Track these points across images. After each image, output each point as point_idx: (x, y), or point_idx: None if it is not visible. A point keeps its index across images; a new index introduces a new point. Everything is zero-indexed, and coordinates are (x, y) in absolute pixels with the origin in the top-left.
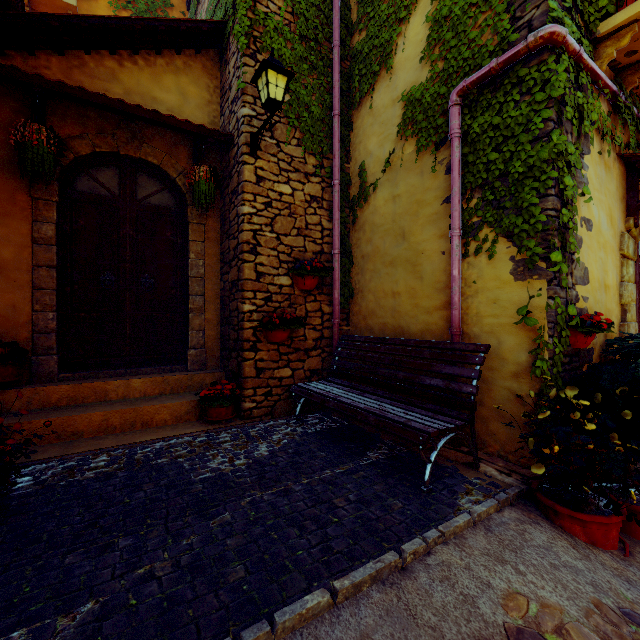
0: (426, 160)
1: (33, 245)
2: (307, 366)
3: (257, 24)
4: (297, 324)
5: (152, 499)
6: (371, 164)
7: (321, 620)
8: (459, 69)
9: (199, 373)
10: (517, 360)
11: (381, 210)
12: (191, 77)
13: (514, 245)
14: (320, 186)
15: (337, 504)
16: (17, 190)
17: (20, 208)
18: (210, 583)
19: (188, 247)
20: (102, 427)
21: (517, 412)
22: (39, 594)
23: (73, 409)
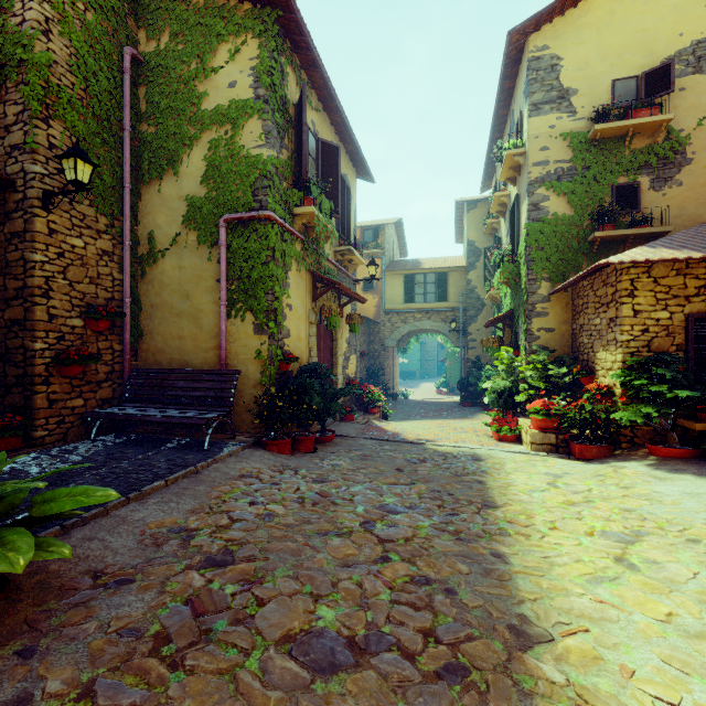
0: (205, 250)
1: None
2: (99, 396)
3: (51, 94)
4: (93, 360)
5: None
6: (160, 235)
7: (162, 490)
8: (226, 204)
9: None
10: (256, 378)
11: (169, 273)
12: None
13: (254, 316)
14: (111, 243)
15: (155, 464)
16: None
17: None
18: None
19: None
20: None
21: (256, 406)
22: None
23: None
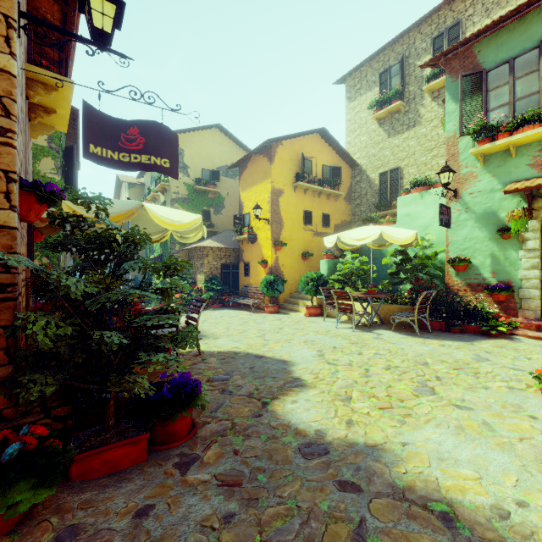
0: None
1: None
2: None
3: None
4: None
5: None
6: None
7: None
8: None
9: None
10: None
11: None
12: None
13: (49, 259)
14: None
15: None
16: None
17: None
18: None
19: None
20: None
21: None
22: None
23: None
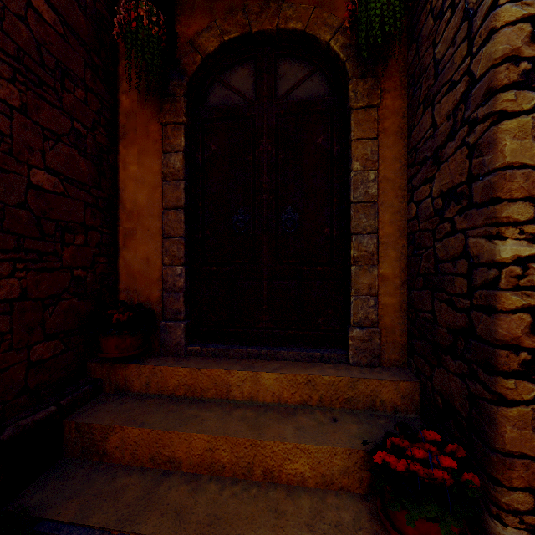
0: None
1: (163, 183)
2: None
3: None
4: None
5: None
6: None
7: None
8: None
9: (368, 377)
10: None
11: None
12: None
13: None
14: None
15: None
16: (150, 120)
17: (152, 141)
18: None
19: (349, 153)
20: (205, 460)
21: None
22: None
23: (184, 408)
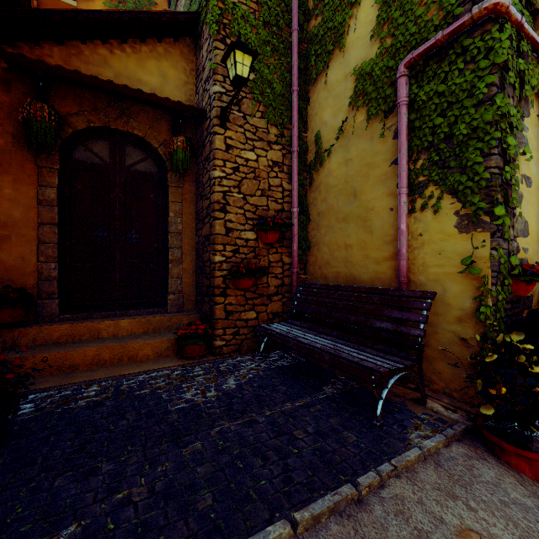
0: (375, 127)
1: (38, 206)
2: (270, 309)
3: (226, 13)
4: (261, 273)
5: (133, 427)
6: (326, 132)
7: None
8: (406, 44)
9: (177, 315)
10: (461, 306)
11: (335, 173)
12: (170, 61)
13: (458, 201)
14: (281, 153)
15: (297, 436)
16: (25, 160)
17: (28, 175)
18: (181, 510)
19: (168, 207)
20: (95, 361)
21: (461, 353)
22: (29, 515)
23: (71, 345)
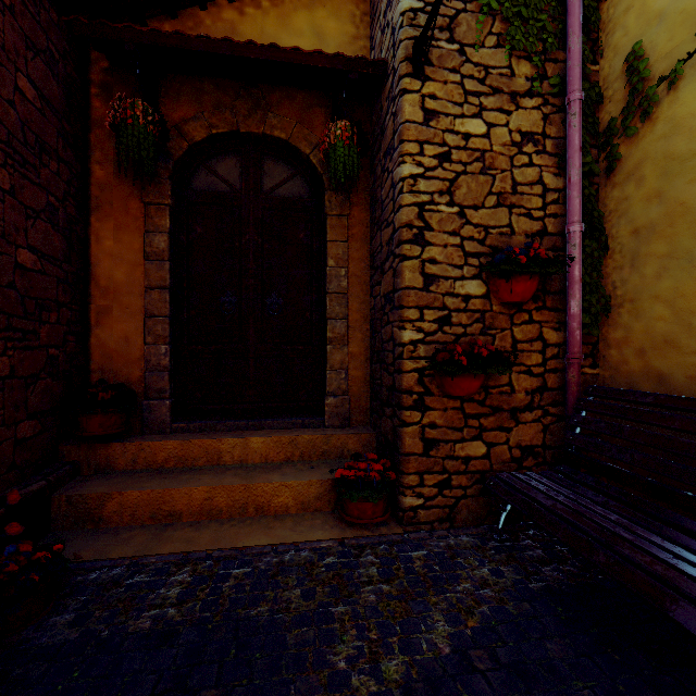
0: None
1: (145, 262)
2: (514, 439)
3: None
4: (499, 365)
5: None
6: (661, 36)
7: None
8: None
9: (338, 433)
10: None
11: (695, 120)
12: (329, 8)
13: None
14: (539, 113)
15: None
16: (130, 196)
17: (133, 218)
18: None
19: (326, 251)
20: (205, 508)
21: None
22: None
23: (178, 475)
